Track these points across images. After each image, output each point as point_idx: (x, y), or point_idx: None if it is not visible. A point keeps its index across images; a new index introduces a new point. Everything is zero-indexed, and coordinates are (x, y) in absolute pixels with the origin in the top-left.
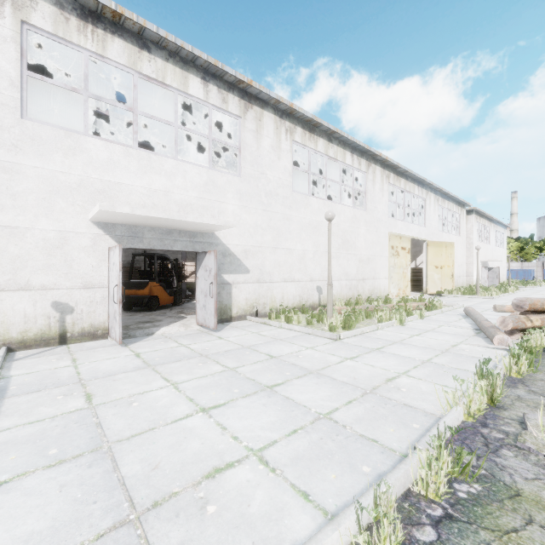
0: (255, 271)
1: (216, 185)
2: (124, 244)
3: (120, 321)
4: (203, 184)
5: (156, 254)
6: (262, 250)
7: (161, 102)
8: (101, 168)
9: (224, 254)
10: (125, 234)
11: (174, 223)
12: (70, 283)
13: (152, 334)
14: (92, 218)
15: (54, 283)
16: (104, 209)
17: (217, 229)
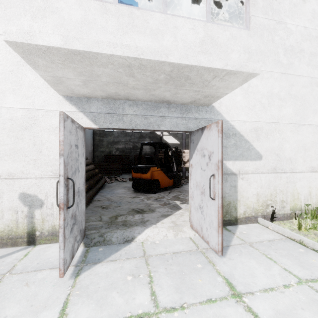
0: (270, 156)
1: (216, 42)
2: (101, 124)
3: (61, 239)
4: (199, 42)
5: (157, 142)
6: (280, 128)
7: (160, 2)
8: (74, 30)
9: (226, 134)
10: (102, 111)
11: (154, 81)
12: (39, 171)
13: (131, 240)
14: (53, 87)
15: (21, 172)
16: (12, 40)
17: (220, 92)
